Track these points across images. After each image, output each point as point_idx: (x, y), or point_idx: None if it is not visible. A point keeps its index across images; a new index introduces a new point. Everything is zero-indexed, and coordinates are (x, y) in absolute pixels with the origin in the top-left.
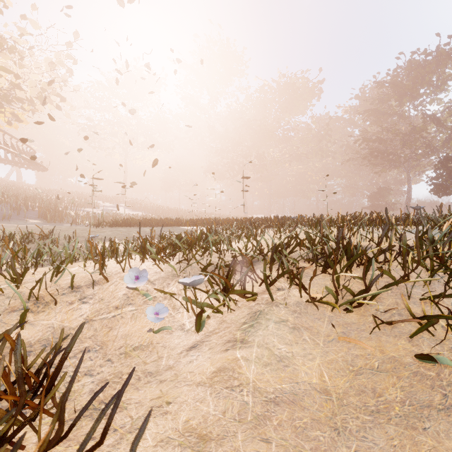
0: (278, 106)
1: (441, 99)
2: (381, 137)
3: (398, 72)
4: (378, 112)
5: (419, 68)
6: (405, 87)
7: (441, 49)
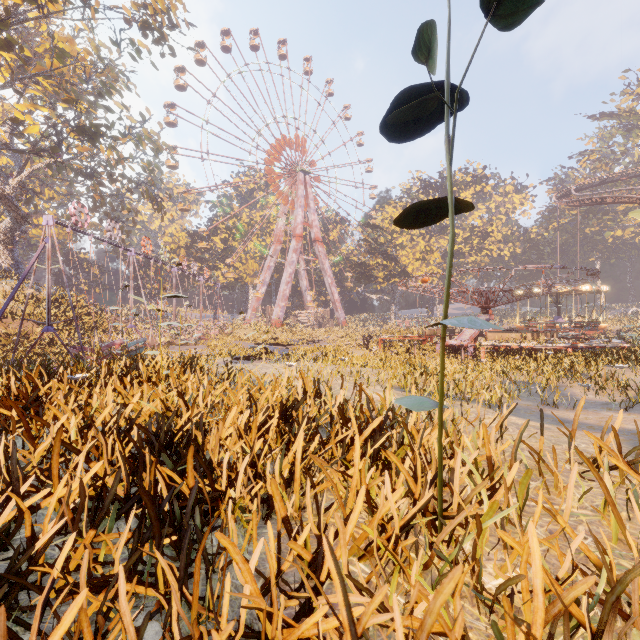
0: None
1: None
2: None
3: None
4: None
5: None
6: None
7: None
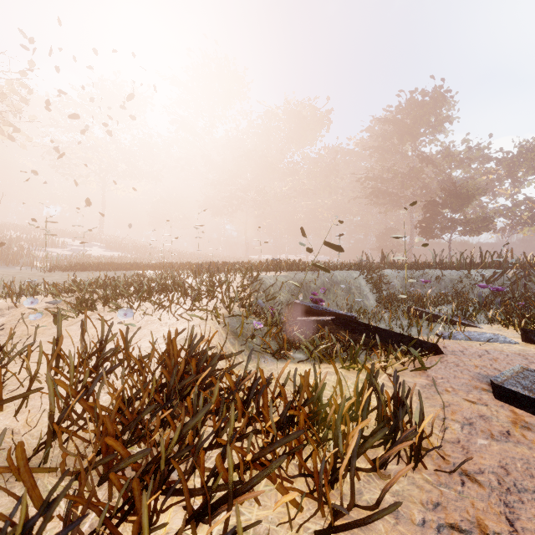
0: (283, 136)
1: (438, 140)
2: (382, 176)
3: (400, 109)
4: (382, 149)
5: (418, 108)
6: (405, 126)
7: (437, 90)
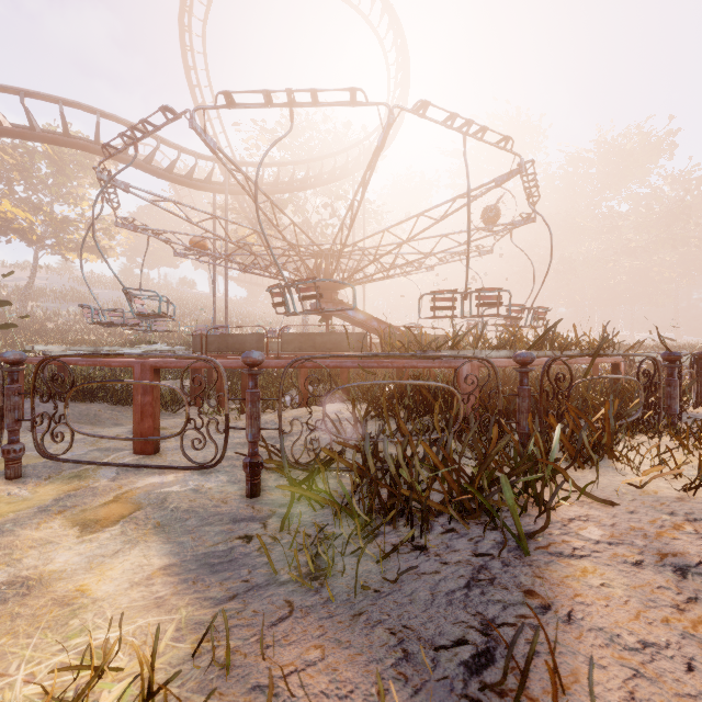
0: (595, 185)
1: None
2: None
3: None
4: None
5: None
6: None
7: None
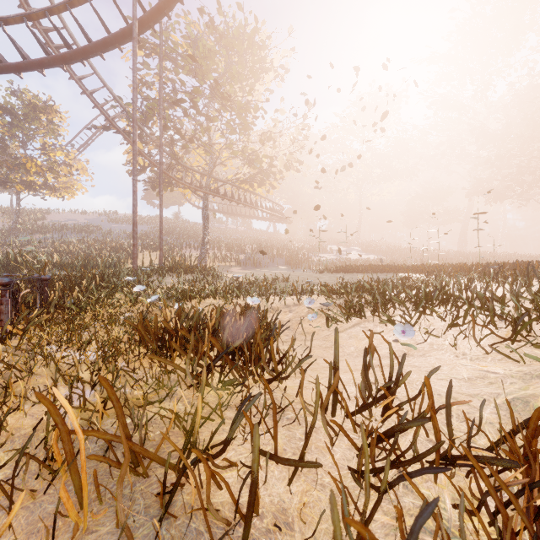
0: None
1: None
2: None
3: None
4: None
5: None
6: None
7: None
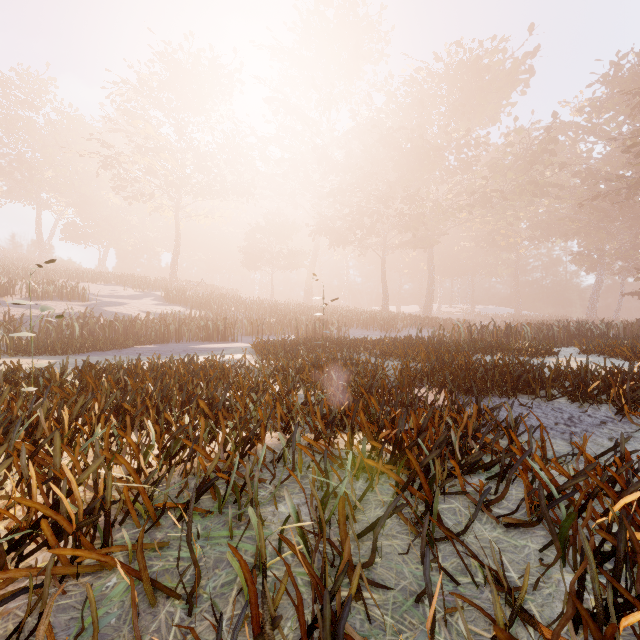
0: (447, 106)
1: None
2: None
3: None
4: None
5: None
6: None
7: None
